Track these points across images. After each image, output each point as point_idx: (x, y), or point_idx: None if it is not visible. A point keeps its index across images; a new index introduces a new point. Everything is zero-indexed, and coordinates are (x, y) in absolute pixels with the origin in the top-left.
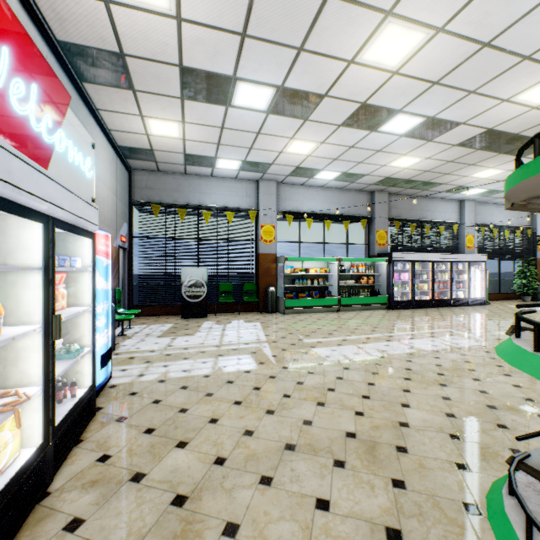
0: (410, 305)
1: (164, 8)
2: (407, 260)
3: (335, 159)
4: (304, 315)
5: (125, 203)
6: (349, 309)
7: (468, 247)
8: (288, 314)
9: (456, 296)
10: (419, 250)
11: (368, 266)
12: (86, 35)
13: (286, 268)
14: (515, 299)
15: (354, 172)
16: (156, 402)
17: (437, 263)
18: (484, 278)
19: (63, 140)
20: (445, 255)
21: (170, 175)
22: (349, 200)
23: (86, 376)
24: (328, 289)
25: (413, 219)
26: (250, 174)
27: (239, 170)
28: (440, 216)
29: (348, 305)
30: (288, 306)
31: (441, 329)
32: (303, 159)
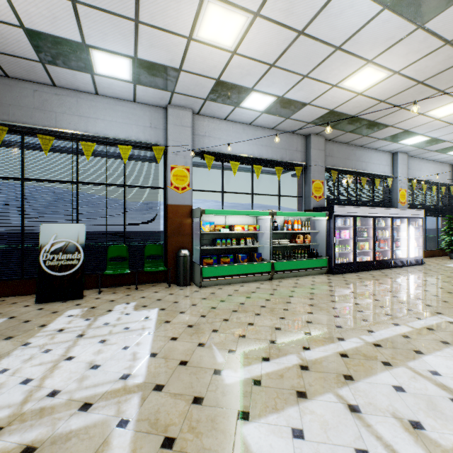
0: (352, 267)
1: None
2: (348, 215)
3: (272, 64)
4: (227, 287)
5: None
6: (284, 275)
7: (401, 202)
8: (207, 286)
9: (394, 255)
10: (355, 204)
11: (303, 222)
12: None
13: (204, 225)
14: (439, 255)
15: (294, 97)
16: None
17: (377, 219)
18: (422, 235)
19: None
20: (387, 209)
21: (29, 84)
22: (282, 143)
23: None
24: (258, 251)
25: (350, 170)
26: (152, 92)
27: (134, 83)
28: (374, 168)
29: (283, 271)
30: (207, 276)
31: (434, 317)
32: (225, 62)
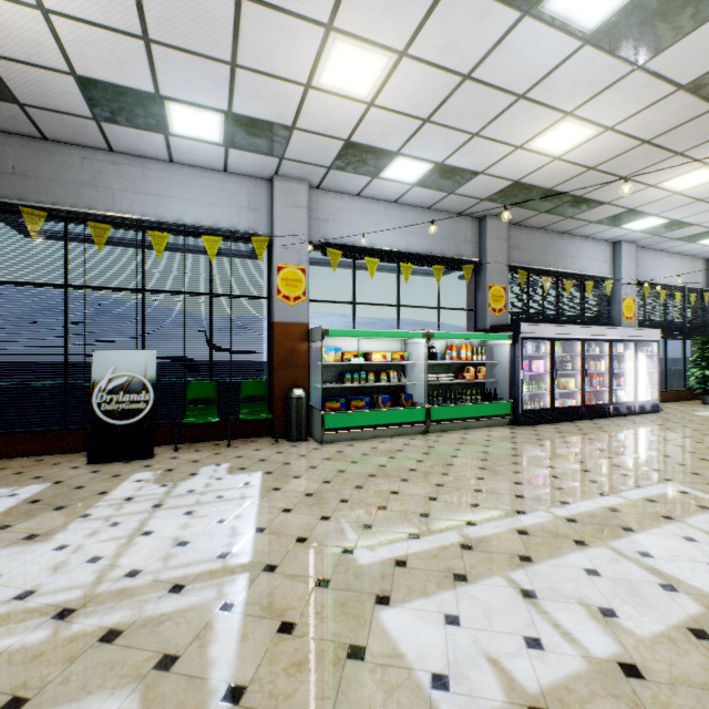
0: (548, 416)
1: None
2: (543, 337)
3: (426, 119)
4: (361, 444)
5: None
6: (446, 427)
7: (627, 318)
8: (331, 442)
9: (614, 399)
10: (555, 321)
11: (475, 347)
12: None
13: (327, 352)
14: (687, 399)
15: (459, 164)
16: None
17: (588, 343)
18: (657, 367)
19: None
20: (602, 329)
21: (76, 150)
22: (443, 230)
23: None
24: (406, 391)
25: (546, 269)
26: (251, 158)
27: (226, 146)
28: (584, 266)
29: (445, 421)
30: (331, 428)
31: (659, 485)
32: (358, 117)
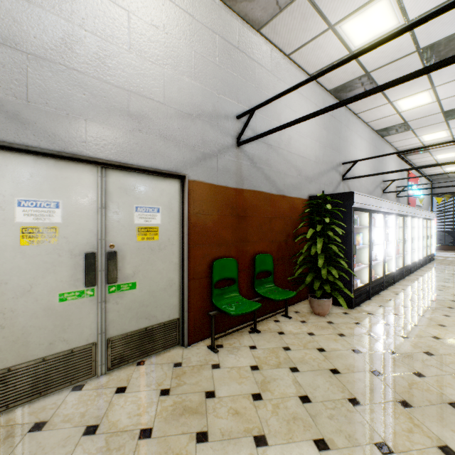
0: None
1: (454, 156)
2: None
3: None
4: None
5: (429, 197)
6: None
7: None
8: None
9: None
10: None
11: None
12: (426, 164)
13: None
14: None
15: None
16: (451, 261)
17: None
18: None
19: (417, 192)
20: None
21: None
22: None
23: (431, 251)
24: None
25: None
26: None
27: None
28: None
29: None
30: None
31: None
32: None
